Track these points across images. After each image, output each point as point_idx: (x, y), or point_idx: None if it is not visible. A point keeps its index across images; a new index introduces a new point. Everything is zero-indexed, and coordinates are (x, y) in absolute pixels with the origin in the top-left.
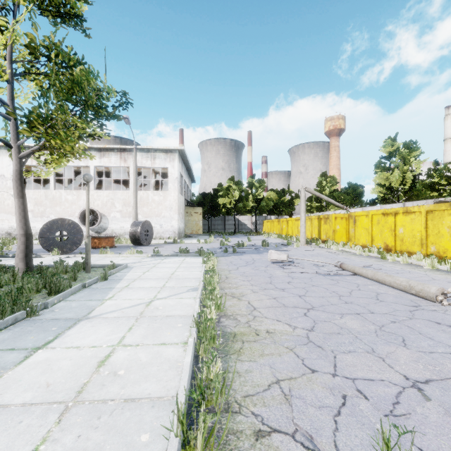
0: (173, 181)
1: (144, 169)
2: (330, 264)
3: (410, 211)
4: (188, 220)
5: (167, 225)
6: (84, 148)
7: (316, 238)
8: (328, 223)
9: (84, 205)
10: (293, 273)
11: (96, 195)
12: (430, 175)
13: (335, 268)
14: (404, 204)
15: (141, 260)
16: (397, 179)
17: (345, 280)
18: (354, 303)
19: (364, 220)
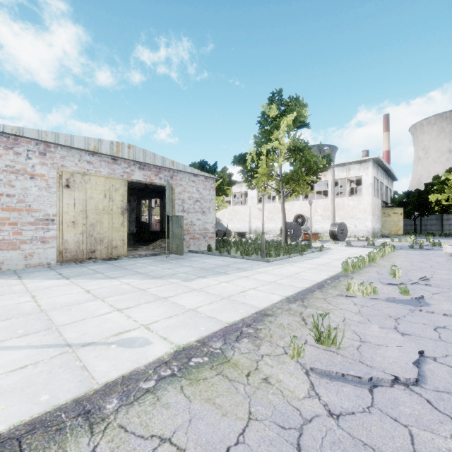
0: (367, 187)
1: (340, 179)
2: None
3: None
4: (385, 220)
5: (361, 225)
6: None
7: None
8: None
9: (296, 211)
10: None
11: (303, 204)
12: None
13: None
14: None
15: (338, 247)
16: None
17: None
18: None
19: None
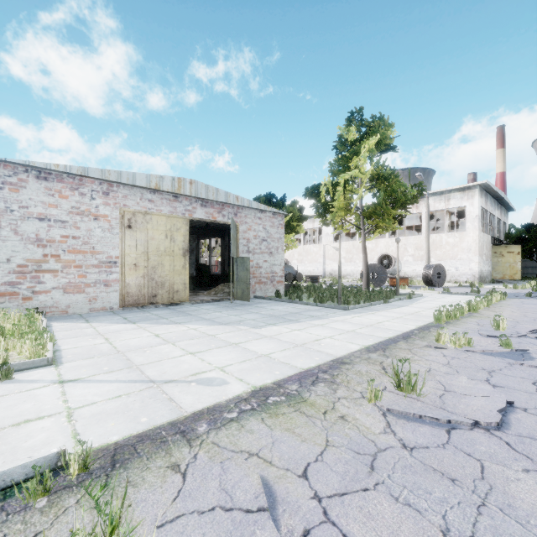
0: (472, 220)
1: (436, 211)
2: None
3: None
4: (497, 261)
5: (464, 268)
6: None
7: None
8: None
9: (381, 251)
10: None
11: (390, 242)
12: None
13: None
14: None
15: (433, 294)
16: None
17: None
18: None
19: None
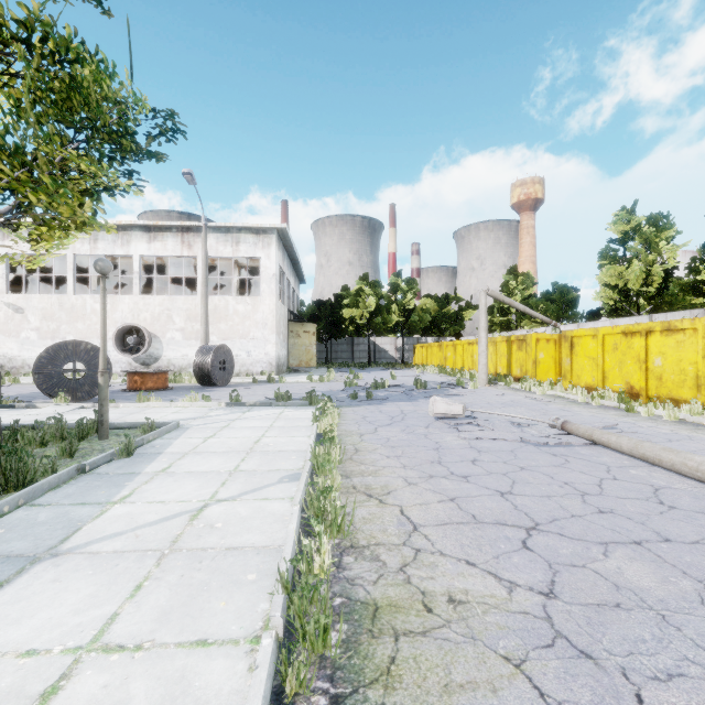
0: (269, 280)
1: (221, 261)
2: (541, 422)
3: (675, 328)
4: (293, 344)
5: (258, 352)
6: (123, 226)
7: (504, 374)
8: (525, 349)
9: (123, 319)
10: (478, 441)
11: (142, 303)
12: (694, 270)
13: (553, 429)
14: (651, 318)
15: (208, 413)
16: (637, 276)
17: (579, 455)
18: (617, 513)
19: (589, 344)
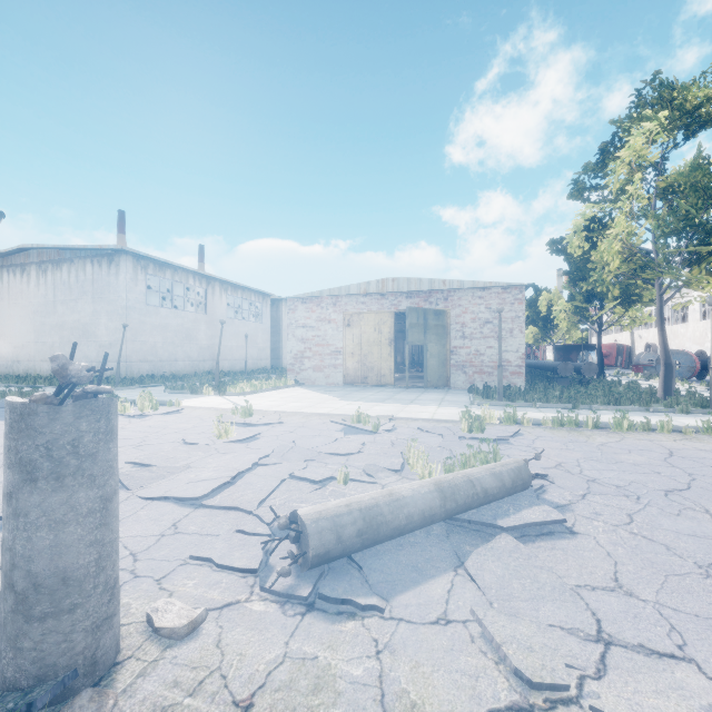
0: None
1: None
2: None
3: None
4: None
5: None
6: None
7: None
8: None
9: None
10: None
11: None
12: None
13: None
14: None
15: None
16: None
17: None
18: None
19: None
